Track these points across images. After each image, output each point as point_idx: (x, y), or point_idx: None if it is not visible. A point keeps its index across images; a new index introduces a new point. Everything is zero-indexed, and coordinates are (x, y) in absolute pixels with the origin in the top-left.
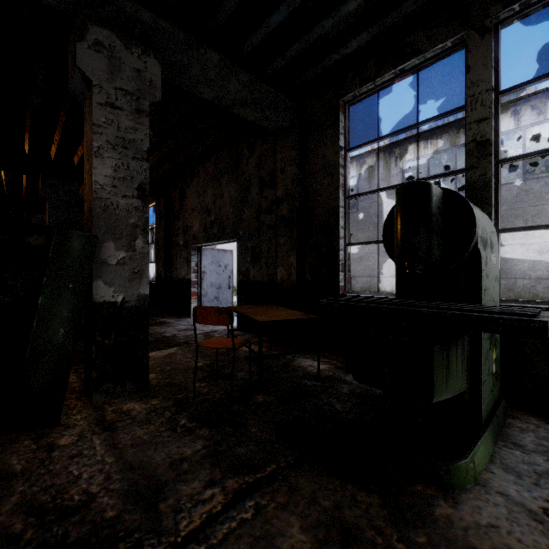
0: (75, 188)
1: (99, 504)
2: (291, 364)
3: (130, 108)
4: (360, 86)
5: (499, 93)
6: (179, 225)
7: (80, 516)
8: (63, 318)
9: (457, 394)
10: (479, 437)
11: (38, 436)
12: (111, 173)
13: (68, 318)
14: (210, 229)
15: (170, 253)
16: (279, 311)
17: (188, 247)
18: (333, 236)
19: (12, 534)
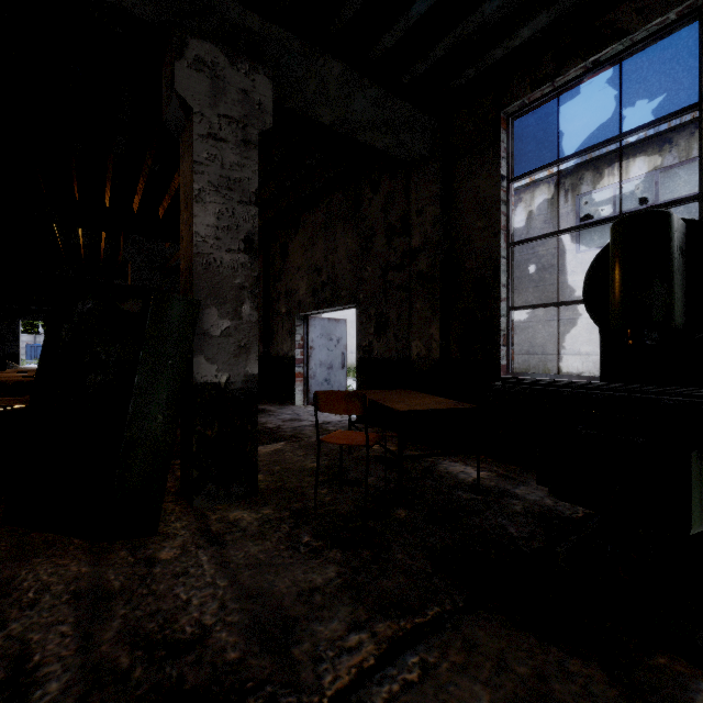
0: (160, 246)
1: (216, 641)
2: (435, 468)
3: (236, 139)
4: (532, 90)
5: None
6: (281, 288)
7: (195, 655)
8: (161, 402)
9: None
10: None
11: (134, 546)
12: (213, 222)
13: (167, 402)
14: (320, 292)
15: (269, 324)
16: (420, 398)
17: (292, 316)
18: (491, 297)
19: (118, 670)
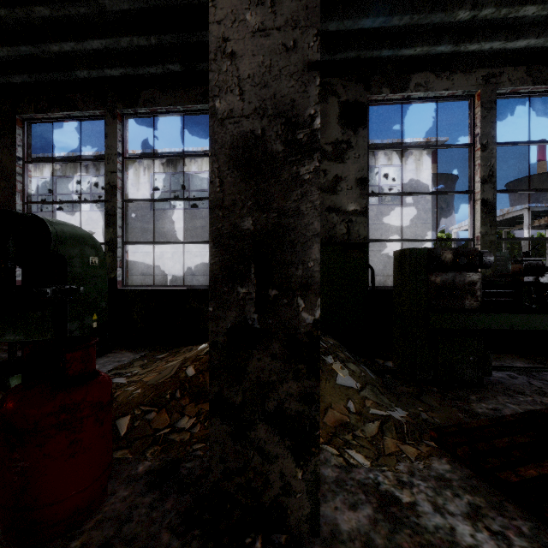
0: None
1: None
2: None
3: None
4: (35, 112)
5: (125, 158)
6: None
7: None
8: None
9: None
10: None
11: None
12: None
13: None
14: None
15: None
16: None
17: None
18: None
19: None
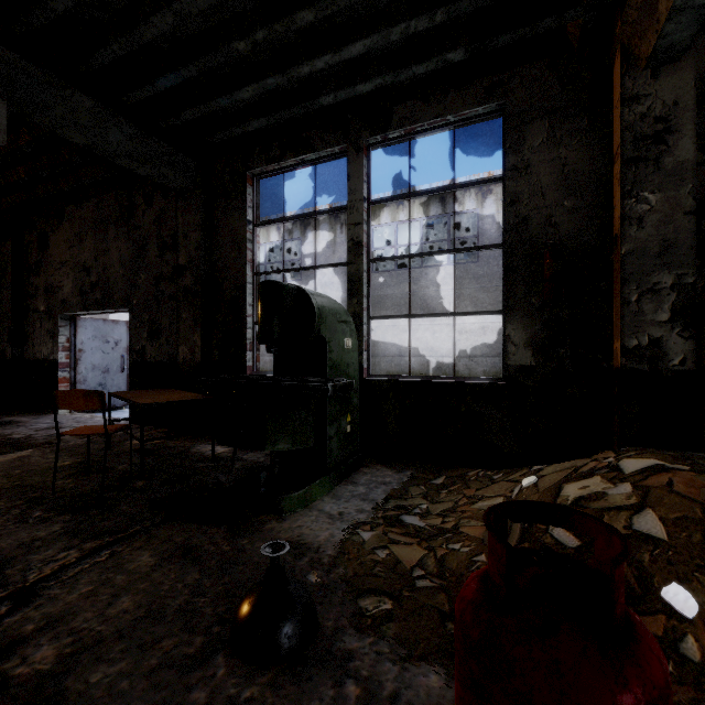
0: None
1: None
2: (188, 451)
3: None
4: (266, 164)
5: (370, 204)
6: (39, 283)
7: None
8: None
9: (309, 449)
10: (320, 478)
11: None
12: None
13: None
14: (90, 293)
15: (22, 322)
16: (172, 394)
17: (54, 315)
18: (241, 313)
19: None
